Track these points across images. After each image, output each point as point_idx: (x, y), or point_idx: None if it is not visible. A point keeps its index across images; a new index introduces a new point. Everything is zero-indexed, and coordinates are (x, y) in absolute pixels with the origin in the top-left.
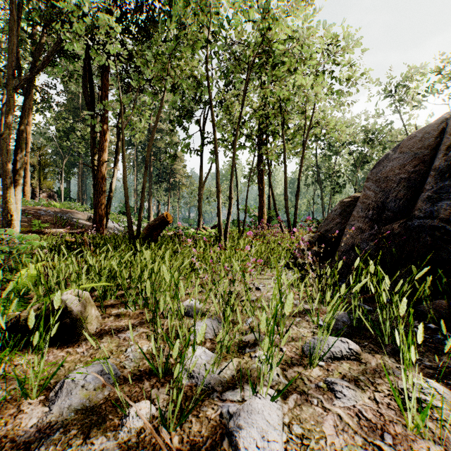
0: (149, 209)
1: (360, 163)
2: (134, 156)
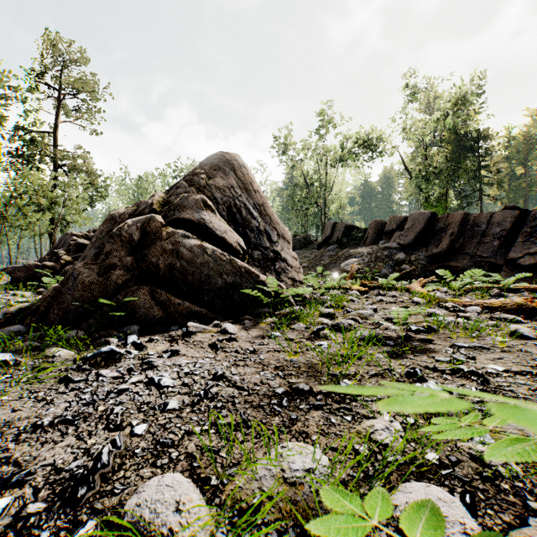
0: None
1: None
2: None
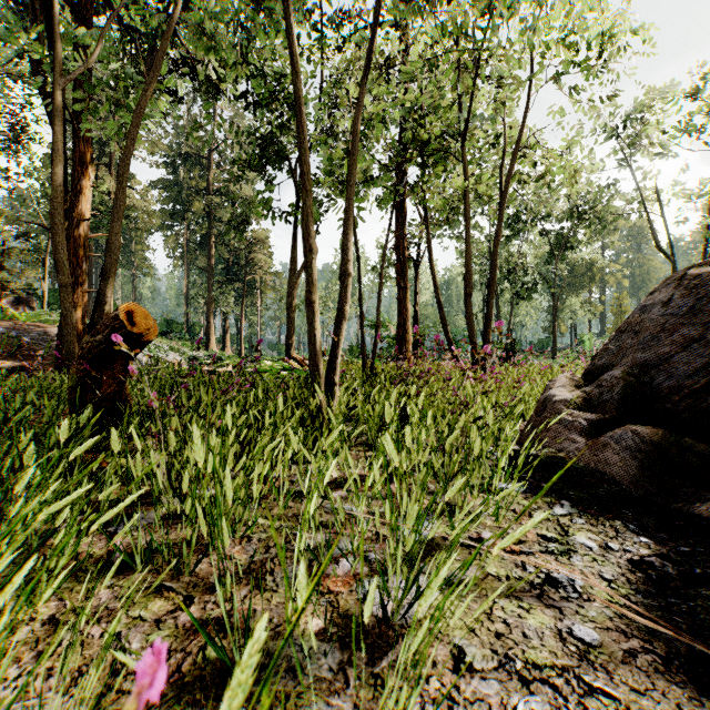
0: (207, 327)
1: (562, 252)
2: (184, 237)
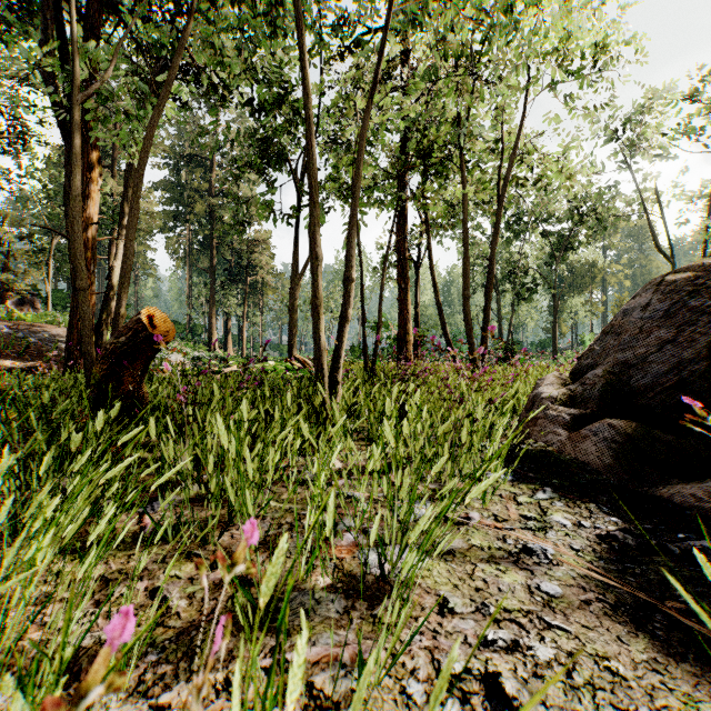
0: (209, 328)
1: (562, 252)
2: (186, 238)
